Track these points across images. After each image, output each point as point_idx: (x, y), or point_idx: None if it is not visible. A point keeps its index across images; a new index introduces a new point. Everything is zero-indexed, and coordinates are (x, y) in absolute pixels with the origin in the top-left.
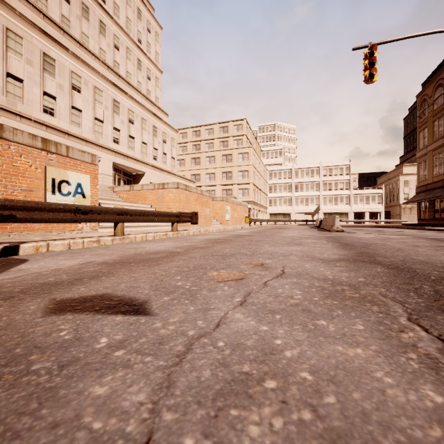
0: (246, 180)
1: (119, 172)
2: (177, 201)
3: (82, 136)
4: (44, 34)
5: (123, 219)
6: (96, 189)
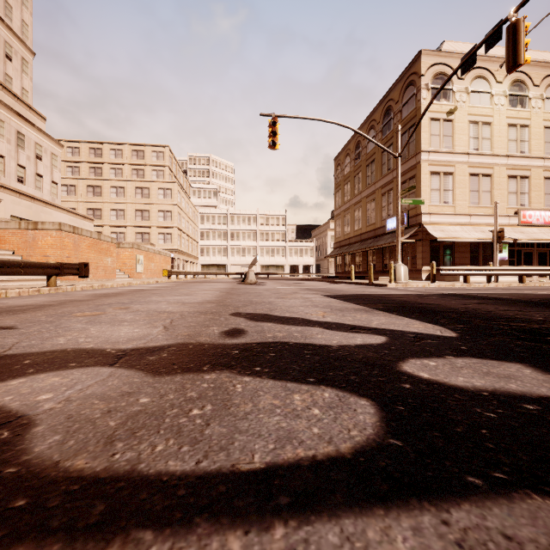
0: (169, 223)
1: None
2: (59, 247)
3: None
4: None
5: None
6: None
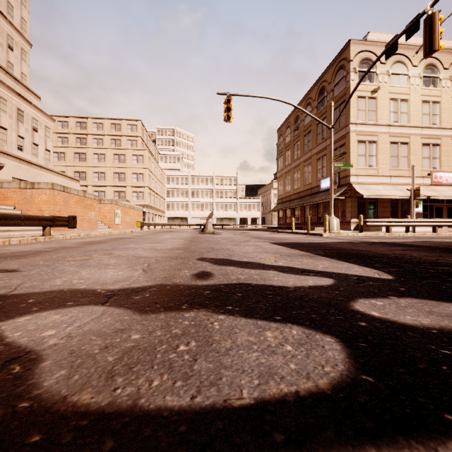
0: (141, 183)
1: None
2: (52, 203)
3: None
4: None
5: None
6: None
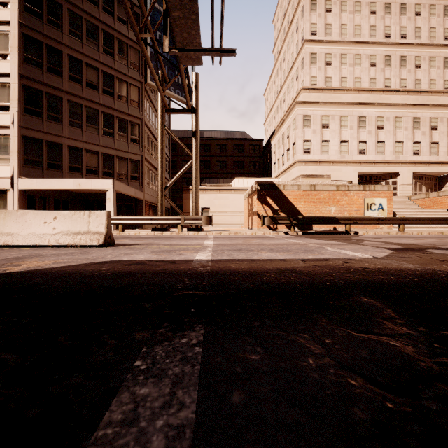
0: None
1: (420, 179)
2: None
3: (385, 160)
4: (359, 104)
5: (403, 223)
6: (391, 205)
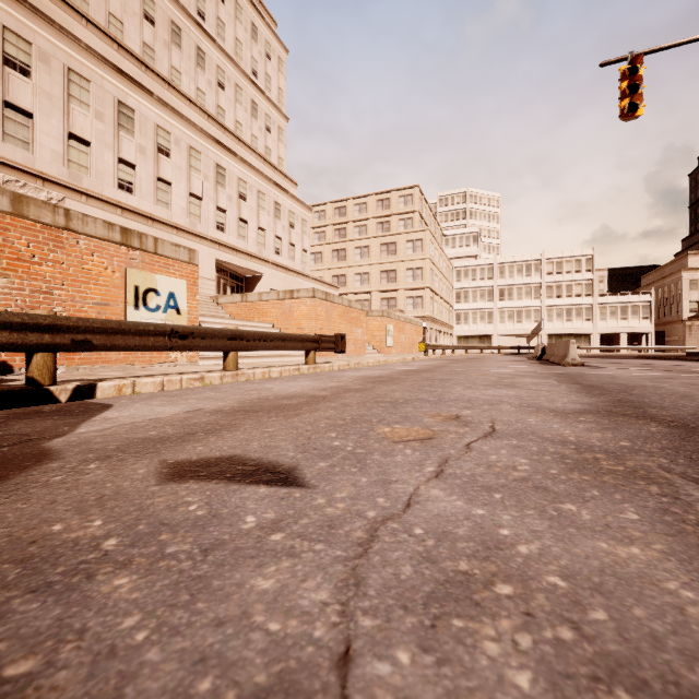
0: (419, 283)
1: (225, 274)
2: (312, 318)
3: (172, 221)
4: (119, 73)
5: (236, 346)
6: (196, 300)
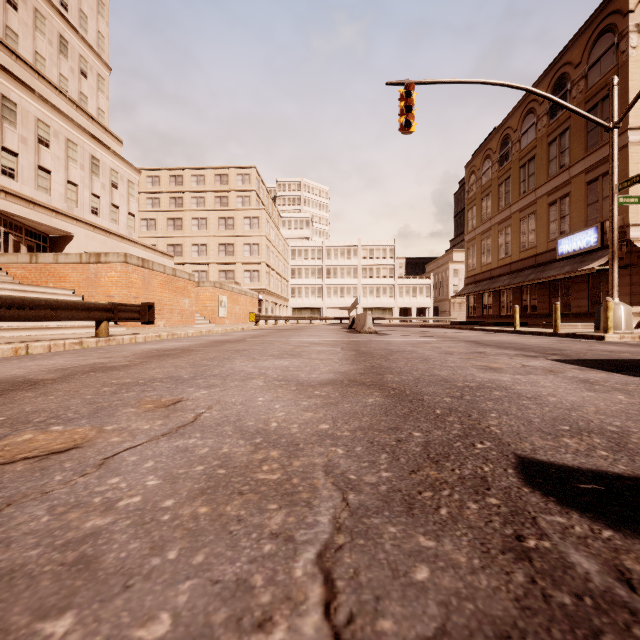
0: (256, 258)
1: (17, 230)
2: (124, 285)
3: None
4: None
5: None
6: None
